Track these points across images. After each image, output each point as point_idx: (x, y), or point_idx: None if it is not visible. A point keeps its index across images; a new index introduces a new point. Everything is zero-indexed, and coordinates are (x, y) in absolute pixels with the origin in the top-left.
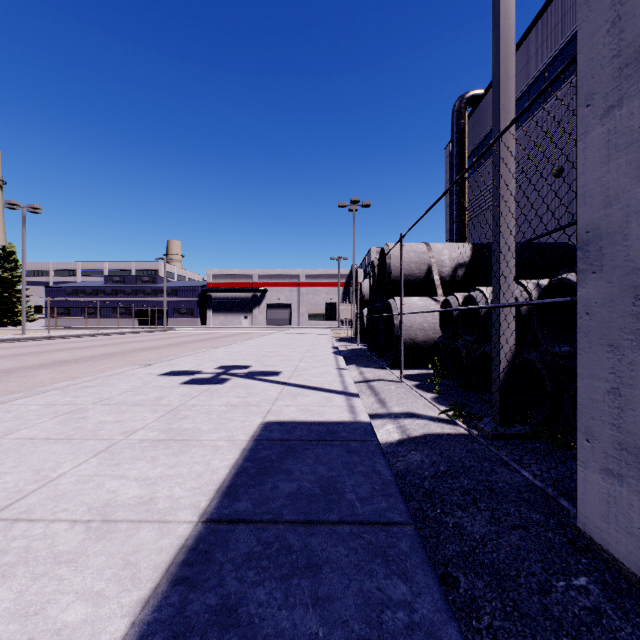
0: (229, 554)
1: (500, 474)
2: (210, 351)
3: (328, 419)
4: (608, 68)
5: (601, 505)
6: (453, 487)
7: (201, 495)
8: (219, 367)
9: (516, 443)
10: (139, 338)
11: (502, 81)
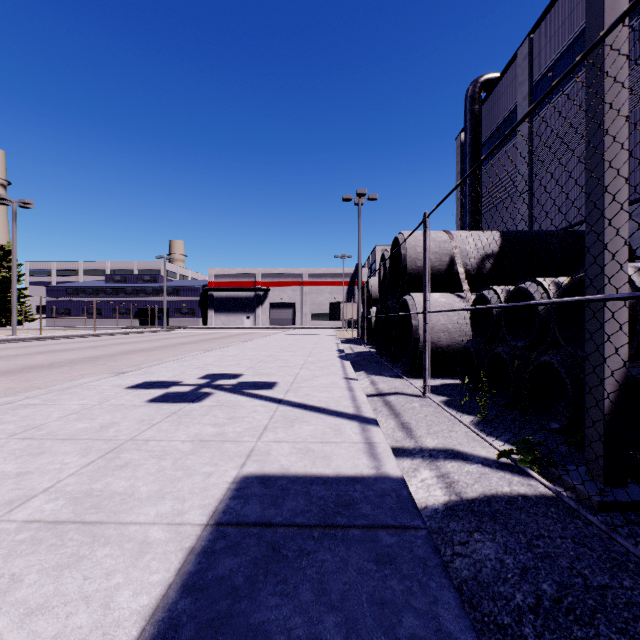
0: None
1: None
2: (201, 355)
3: (338, 471)
4: None
5: None
6: None
7: None
8: (204, 376)
9: None
10: (134, 339)
11: None
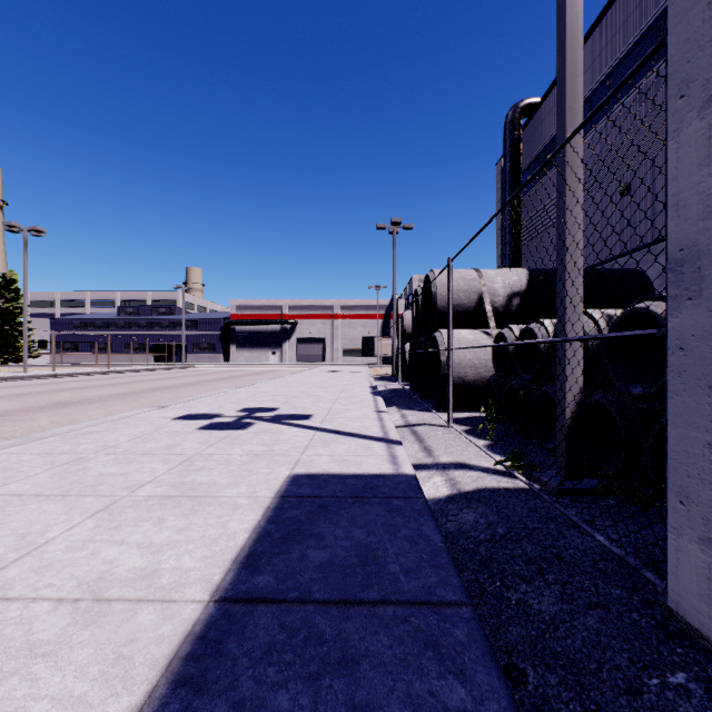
0: (245, 645)
1: (569, 538)
2: (233, 391)
3: (366, 471)
4: (709, 49)
5: (700, 582)
6: (514, 554)
7: (214, 566)
8: (242, 409)
9: (585, 500)
10: (154, 376)
11: (568, 79)
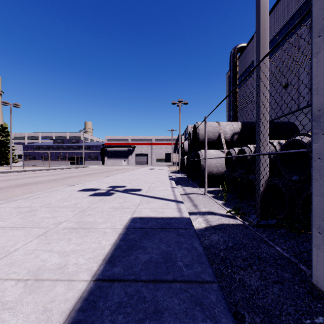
0: (107, 303)
1: (263, 248)
2: (105, 178)
3: (167, 216)
4: None
5: None
6: (237, 256)
7: (94, 263)
8: (109, 186)
9: (270, 229)
10: (70, 171)
11: (261, 32)
